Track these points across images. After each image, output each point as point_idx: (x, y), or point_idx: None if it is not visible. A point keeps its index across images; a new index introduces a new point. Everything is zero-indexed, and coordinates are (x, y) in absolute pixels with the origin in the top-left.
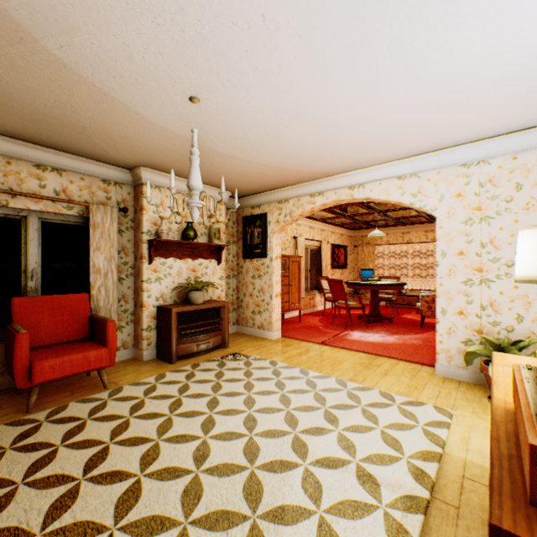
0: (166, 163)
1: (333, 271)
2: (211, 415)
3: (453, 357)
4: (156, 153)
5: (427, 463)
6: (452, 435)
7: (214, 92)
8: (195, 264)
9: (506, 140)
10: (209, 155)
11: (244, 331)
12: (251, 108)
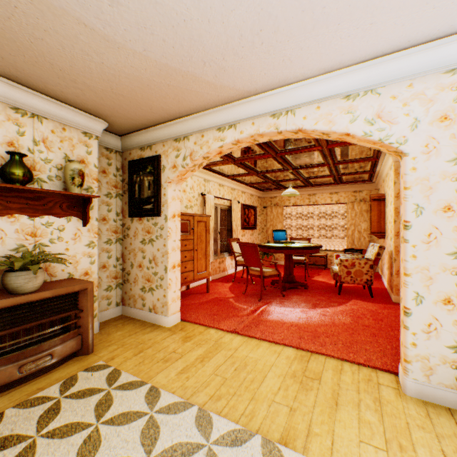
0: None
1: (244, 232)
2: None
3: (435, 370)
4: None
5: None
6: None
7: None
8: (35, 224)
9: None
10: None
11: (132, 313)
12: None
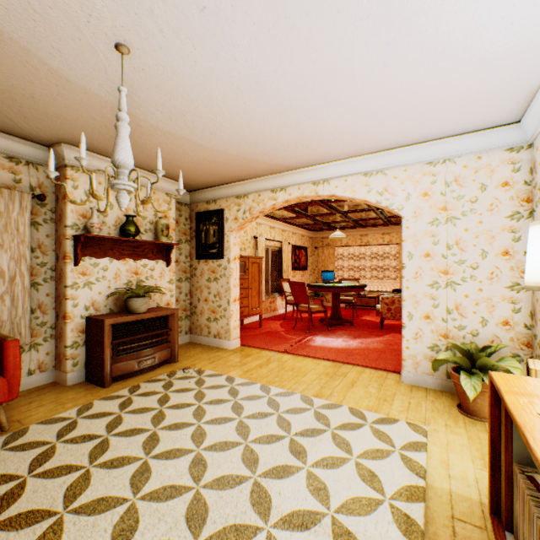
0: (97, 140)
1: (294, 273)
2: (147, 461)
3: (420, 364)
4: (81, 126)
5: (412, 504)
6: (431, 459)
7: (149, 40)
8: (137, 266)
9: (472, 138)
10: (151, 134)
11: (198, 340)
12: (200, 71)
